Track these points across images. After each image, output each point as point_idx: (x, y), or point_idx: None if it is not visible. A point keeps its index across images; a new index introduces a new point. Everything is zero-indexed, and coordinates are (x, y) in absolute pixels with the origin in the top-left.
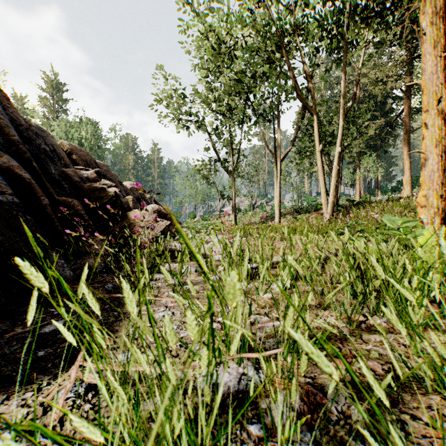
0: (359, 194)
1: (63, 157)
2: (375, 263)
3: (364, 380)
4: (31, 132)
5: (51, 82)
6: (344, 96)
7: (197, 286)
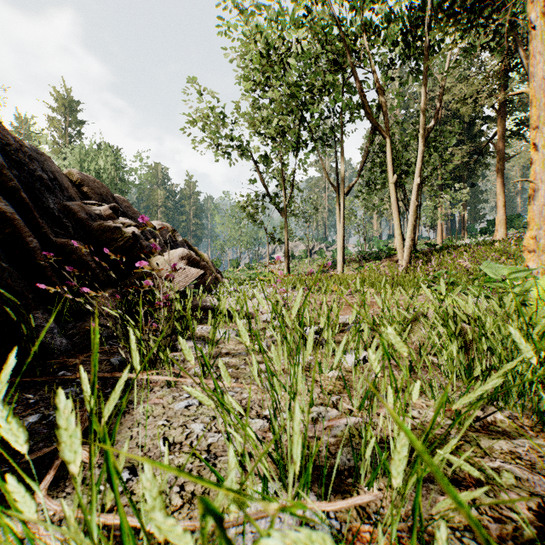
0: (440, 236)
1: (66, 188)
2: (518, 338)
3: (506, 535)
4: (22, 154)
5: (62, 100)
6: (424, 114)
7: (237, 359)
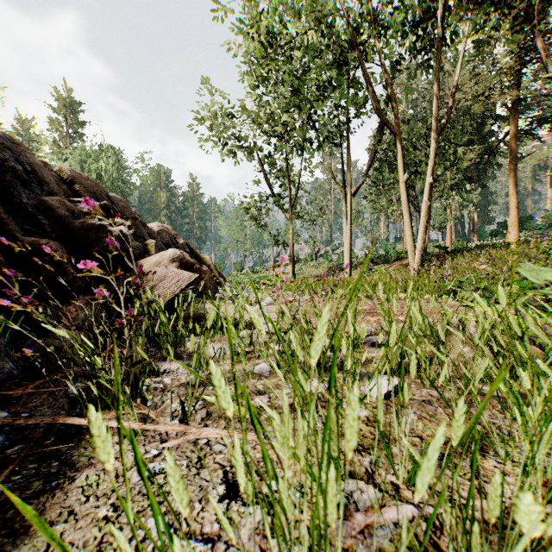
0: (450, 239)
1: (47, 182)
2: None
3: None
4: None
5: (63, 101)
6: (437, 109)
7: (232, 387)
